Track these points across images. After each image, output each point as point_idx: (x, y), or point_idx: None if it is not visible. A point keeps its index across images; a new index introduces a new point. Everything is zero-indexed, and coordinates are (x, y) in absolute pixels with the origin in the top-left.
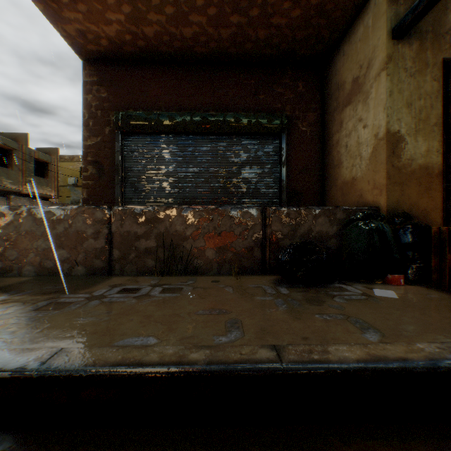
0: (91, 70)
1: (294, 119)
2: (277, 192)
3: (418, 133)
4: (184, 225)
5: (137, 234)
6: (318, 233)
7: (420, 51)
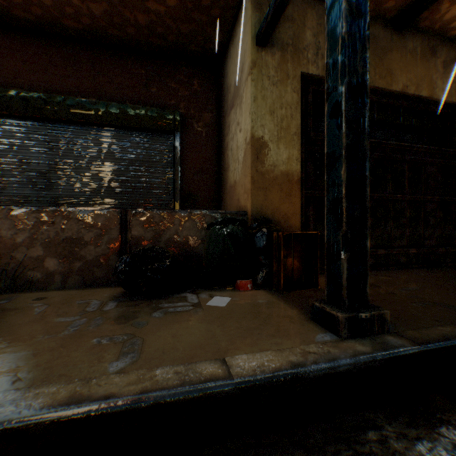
0: None
1: (189, 118)
2: (171, 194)
3: (281, 141)
4: (14, 229)
5: None
6: (185, 238)
7: (283, 61)
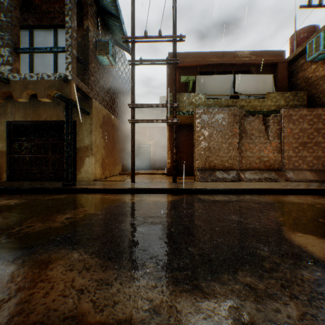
0: None
1: None
2: None
3: (1, 141)
4: None
5: None
6: None
7: (1, 118)
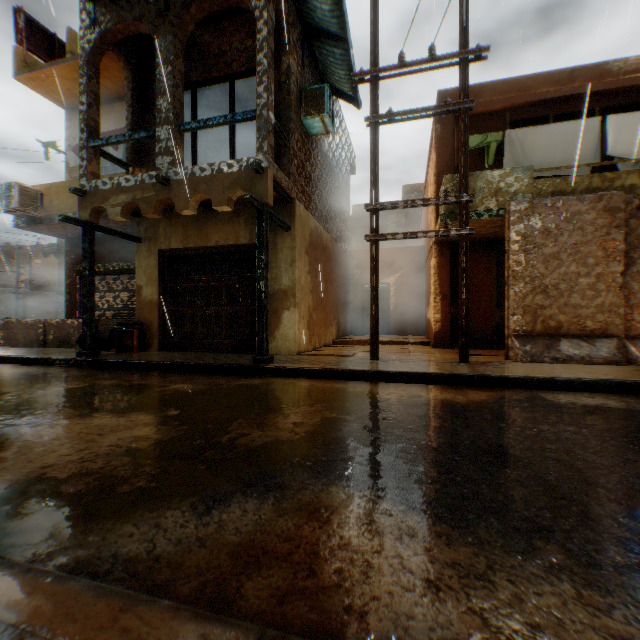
0: (69, 244)
1: None
2: None
3: (149, 285)
4: (70, 327)
5: (56, 331)
6: None
7: (150, 246)
